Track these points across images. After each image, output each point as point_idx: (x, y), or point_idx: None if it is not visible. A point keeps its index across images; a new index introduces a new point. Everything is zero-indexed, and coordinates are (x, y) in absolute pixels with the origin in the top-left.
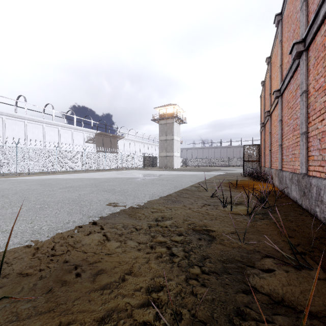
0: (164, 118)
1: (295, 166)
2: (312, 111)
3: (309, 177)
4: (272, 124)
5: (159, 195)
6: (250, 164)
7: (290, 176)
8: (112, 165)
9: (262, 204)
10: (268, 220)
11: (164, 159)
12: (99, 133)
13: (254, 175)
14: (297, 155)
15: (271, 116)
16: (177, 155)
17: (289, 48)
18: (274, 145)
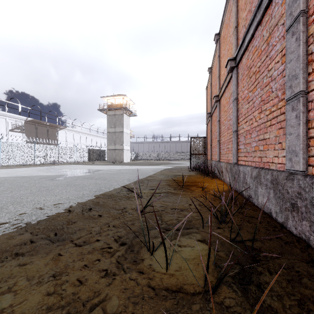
0: (113, 109)
1: (265, 158)
2: None
3: (310, 177)
4: (222, 110)
5: (40, 217)
6: (197, 157)
7: (254, 173)
8: (46, 159)
9: (223, 228)
10: None
11: (113, 152)
12: (31, 120)
13: (202, 169)
14: (271, 140)
15: (220, 102)
16: (126, 148)
17: None
18: (225, 134)
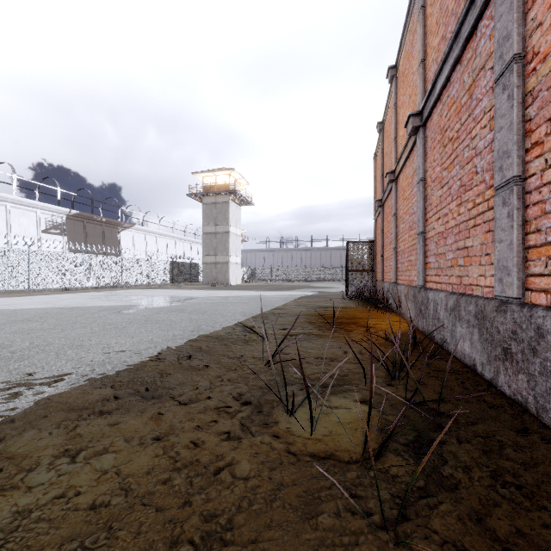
0: (212, 194)
1: (467, 278)
2: (549, 106)
3: (529, 308)
4: (400, 197)
5: (118, 366)
6: (358, 276)
7: (451, 302)
8: (101, 280)
9: (397, 385)
10: (450, 505)
11: (212, 267)
12: (76, 214)
13: (366, 297)
14: (475, 249)
15: (398, 182)
16: (235, 260)
17: (447, 2)
18: (405, 238)
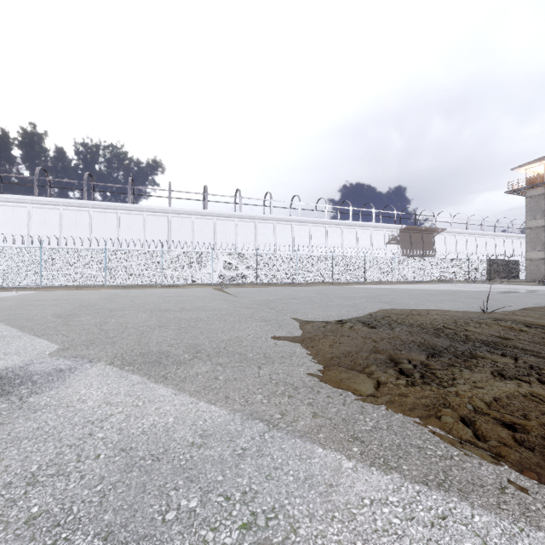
0: (539, 185)
1: None
2: None
3: None
4: None
5: None
6: None
7: None
8: (431, 276)
9: None
10: None
11: (539, 264)
12: (405, 228)
13: None
14: None
15: None
16: None
17: None
18: None
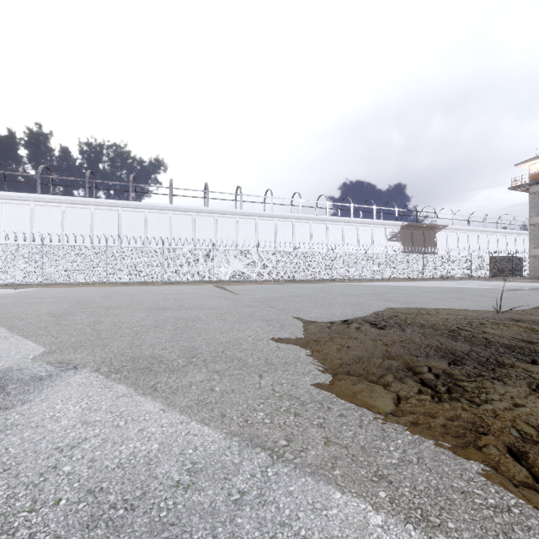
0: None
1: None
2: None
3: None
4: None
5: None
6: None
7: None
8: (433, 273)
9: None
10: None
11: None
12: (406, 225)
13: None
14: None
15: None
16: None
17: None
18: None
